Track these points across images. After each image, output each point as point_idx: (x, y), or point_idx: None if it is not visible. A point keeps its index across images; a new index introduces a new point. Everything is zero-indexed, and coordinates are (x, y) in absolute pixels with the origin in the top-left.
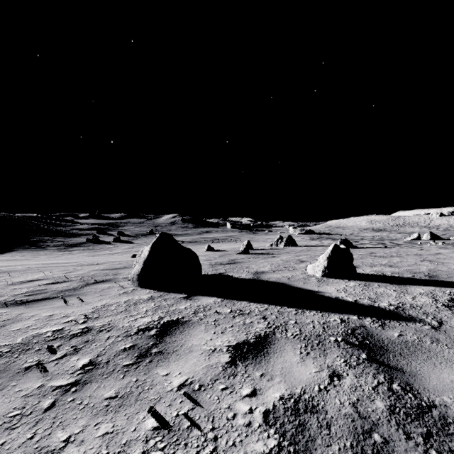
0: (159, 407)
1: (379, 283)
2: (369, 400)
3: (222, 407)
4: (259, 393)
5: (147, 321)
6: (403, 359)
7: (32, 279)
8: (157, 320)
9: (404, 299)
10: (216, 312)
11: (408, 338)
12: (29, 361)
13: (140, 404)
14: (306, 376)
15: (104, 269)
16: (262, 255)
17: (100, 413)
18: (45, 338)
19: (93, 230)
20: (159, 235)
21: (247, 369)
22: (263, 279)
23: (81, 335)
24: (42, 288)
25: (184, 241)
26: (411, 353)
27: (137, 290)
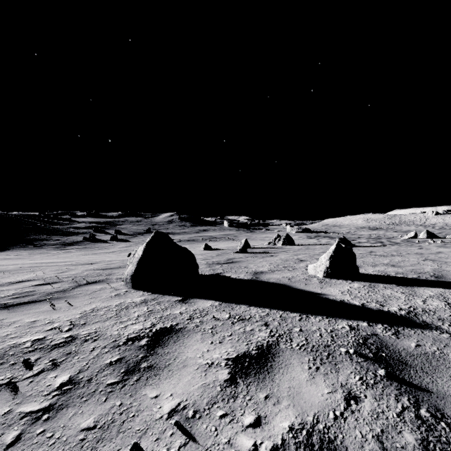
0: (145, 442)
1: (384, 284)
2: (395, 432)
3: (220, 442)
4: (265, 422)
5: (137, 329)
6: (426, 376)
7: (22, 280)
8: (149, 328)
9: (415, 303)
10: (214, 318)
11: (428, 349)
12: (0, 378)
13: (123, 438)
14: (317, 398)
15: (98, 269)
16: (260, 254)
17: (73, 450)
18: (23, 349)
19: (90, 228)
20: (153, 234)
21: (250, 389)
22: (262, 279)
23: (64, 345)
24: (31, 289)
25: (181, 240)
26: (434, 368)
27: (130, 292)
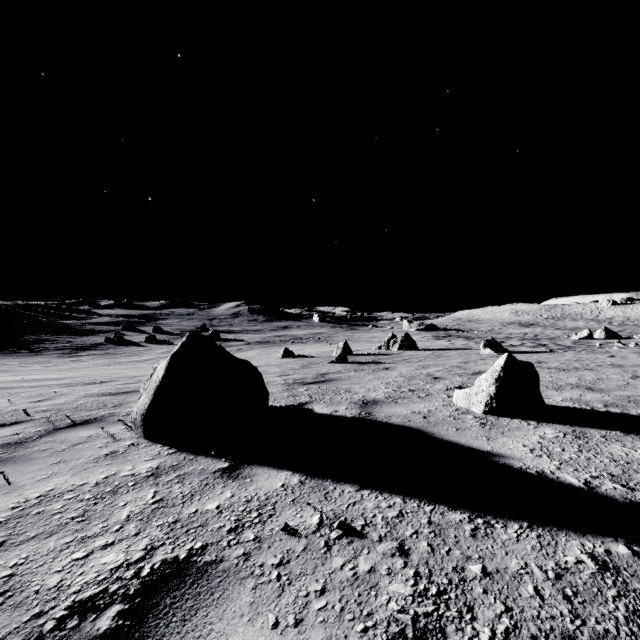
0: None
1: (599, 430)
2: None
3: None
4: None
5: (109, 566)
6: None
7: None
8: (137, 563)
9: None
10: (286, 528)
11: None
12: None
13: None
14: None
15: (105, 394)
16: (369, 366)
17: None
18: None
19: (117, 324)
20: (185, 338)
21: None
22: (378, 418)
23: None
24: None
25: (250, 341)
26: None
27: (137, 447)
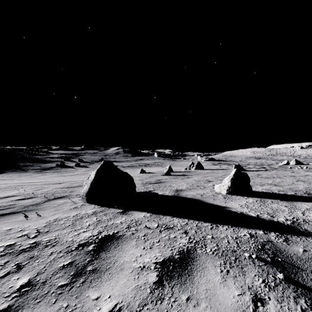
0: None
1: (271, 199)
2: None
3: None
4: None
5: (87, 236)
6: None
7: (8, 196)
8: (96, 235)
9: (296, 214)
10: (146, 227)
11: None
12: None
13: None
14: (230, 300)
15: (64, 187)
16: (180, 176)
17: None
18: None
19: (61, 158)
20: (102, 162)
21: (174, 291)
22: (182, 195)
23: (29, 250)
24: (13, 203)
25: (124, 166)
26: None
27: (85, 205)
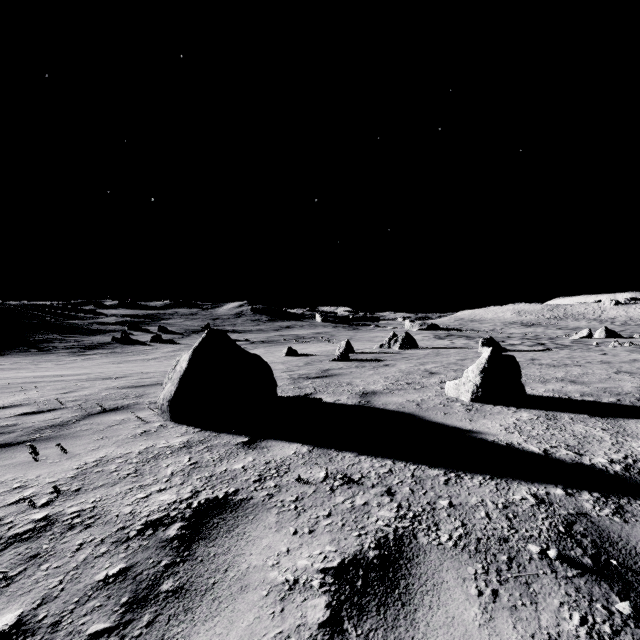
0: None
1: (569, 414)
2: None
3: None
4: None
5: (167, 501)
6: None
7: (2, 405)
8: (187, 500)
9: (631, 449)
10: (299, 479)
11: None
12: None
13: None
14: None
15: (125, 387)
16: (370, 363)
17: None
18: None
19: (123, 324)
20: (205, 334)
21: None
22: (376, 405)
23: (30, 537)
24: (11, 422)
25: (254, 341)
26: None
27: (166, 427)
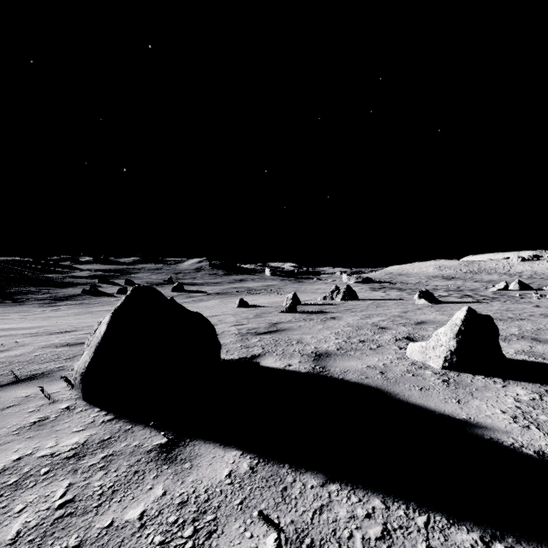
0: None
1: None
2: None
3: None
4: None
5: None
6: None
7: None
8: None
9: None
10: None
11: None
12: None
13: None
14: None
15: (63, 345)
16: (316, 315)
17: None
18: None
19: (94, 278)
20: (130, 291)
21: None
22: (334, 374)
23: None
24: None
25: (210, 292)
26: None
27: (71, 412)
